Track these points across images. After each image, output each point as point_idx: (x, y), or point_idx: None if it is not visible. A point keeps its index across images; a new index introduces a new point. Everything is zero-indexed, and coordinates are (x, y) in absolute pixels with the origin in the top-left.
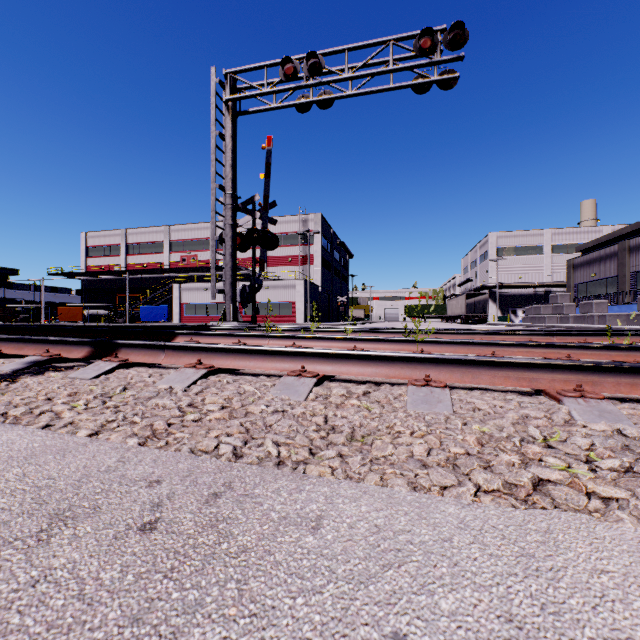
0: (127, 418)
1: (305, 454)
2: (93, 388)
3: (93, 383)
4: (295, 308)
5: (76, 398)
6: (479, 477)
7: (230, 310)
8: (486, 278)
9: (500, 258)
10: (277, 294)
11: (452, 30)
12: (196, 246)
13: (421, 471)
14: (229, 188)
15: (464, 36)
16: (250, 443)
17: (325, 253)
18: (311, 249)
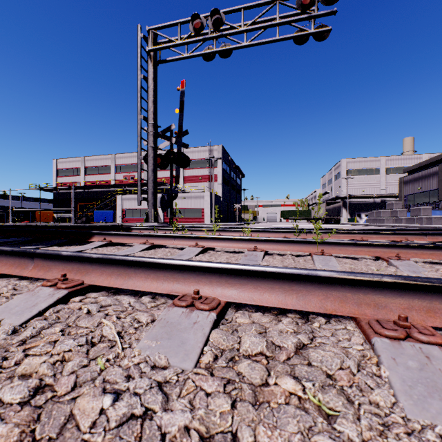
0: None
1: None
2: None
3: None
4: (204, 212)
5: None
6: None
7: (152, 213)
8: (339, 191)
9: (349, 177)
10: (191, 202)
11: None
12: (134, 169)
13: None
14: (151, 119)
15: None
16: None
17: (225, 173)
18: (215, 170)
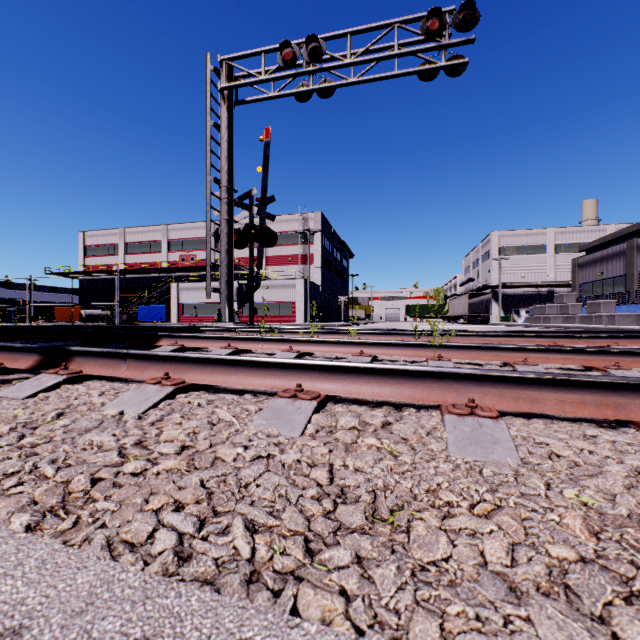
0: (38, 468)
1: (297, 555)
2: (19, 413)
3: (23, 405)
4: (295, 308)
5: None
6: (637, 636)
7: (226, 310)
8: (488, 278)
9: (503, 257)
10: (277, 294)
11: (462, 10)
12: (195, 245)
13: (514, 611)
14: (225, 181)
15: (475, 16)
16: (208, 526)
17: (325, 252)
18: (311, 248)
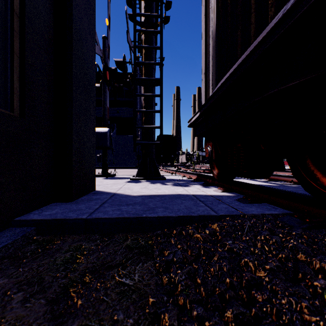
0: None
1: None
2: None
3: None
4: None
5: None
6: None
7: None
8: None
9: None
10: None
11: None
12: None
13: None
14: None
15: None
16: None
17: None
18: None
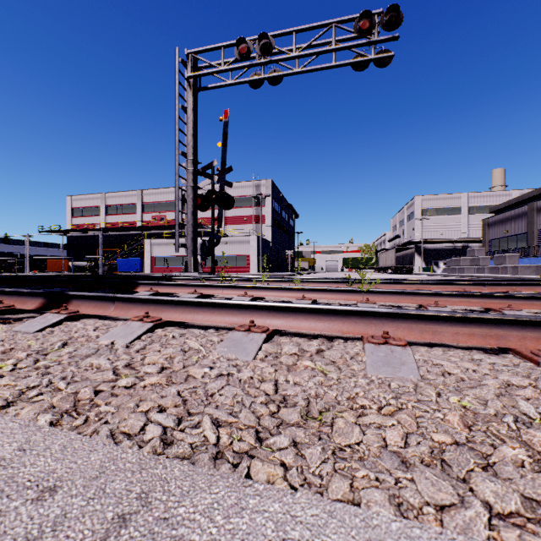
0: (53, 383)
1: (250, 441)
2: (32, 343)
3: (34, 337)
4: (249, 260)
5: (9, 355)
6: (485, 489)
7: (191, 262)
8: (412, 235)
9: (424, 218)
10: (234, 248)
11: (388, 13)
12: (165, 207)
13: (403, 475)
14: (190, 155)
15: (399, 18)
16: (185, 422)
17: (275, 213)
18: (263, 210)
